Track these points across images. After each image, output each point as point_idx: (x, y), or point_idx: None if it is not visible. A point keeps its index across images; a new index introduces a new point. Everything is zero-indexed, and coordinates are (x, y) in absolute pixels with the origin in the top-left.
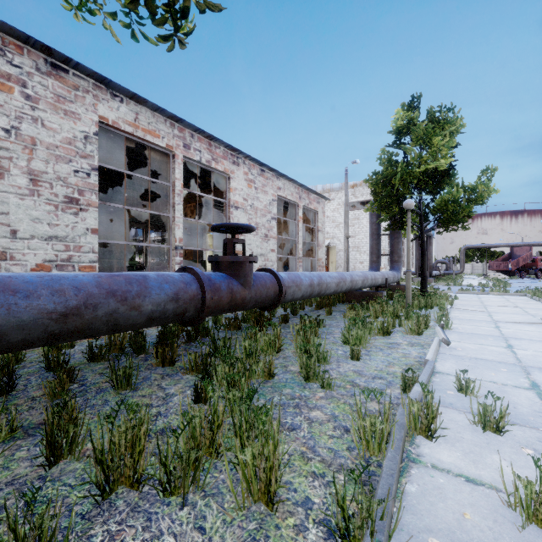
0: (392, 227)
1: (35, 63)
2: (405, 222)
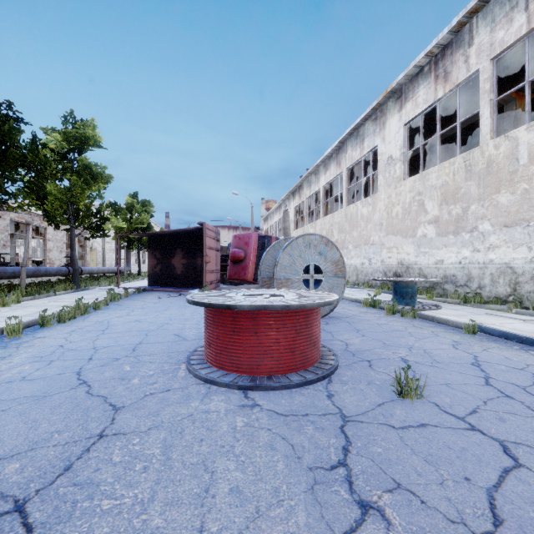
0: (126, 247)
1: None
2: (132, 245)
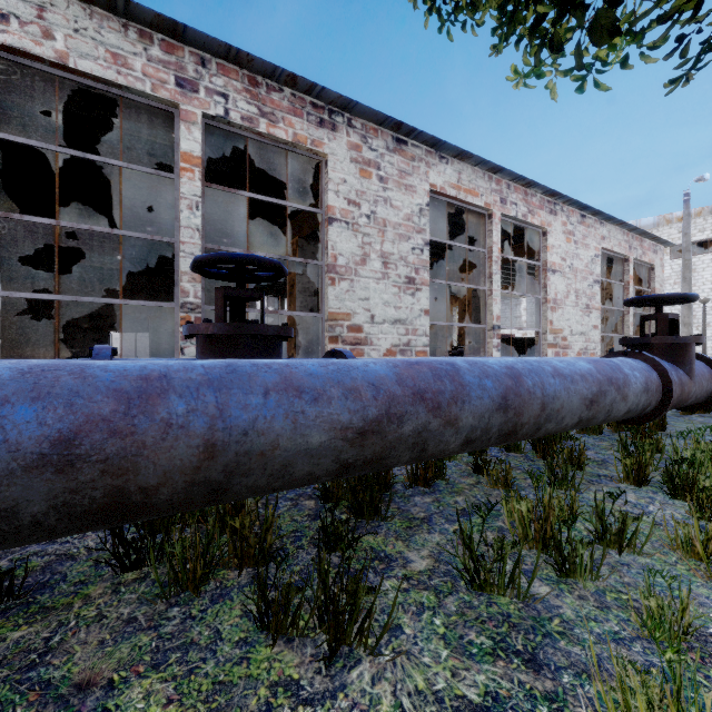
0: None
1: (386, 142)
2: None
